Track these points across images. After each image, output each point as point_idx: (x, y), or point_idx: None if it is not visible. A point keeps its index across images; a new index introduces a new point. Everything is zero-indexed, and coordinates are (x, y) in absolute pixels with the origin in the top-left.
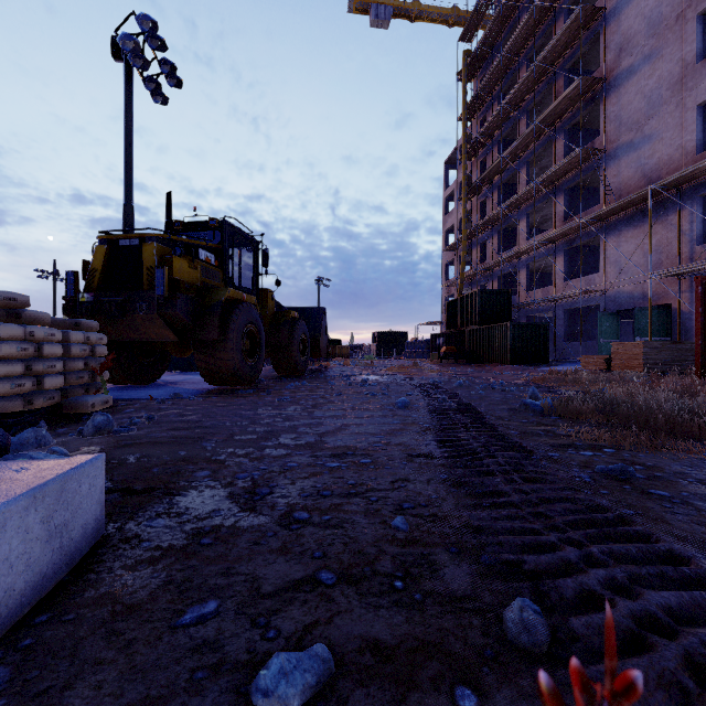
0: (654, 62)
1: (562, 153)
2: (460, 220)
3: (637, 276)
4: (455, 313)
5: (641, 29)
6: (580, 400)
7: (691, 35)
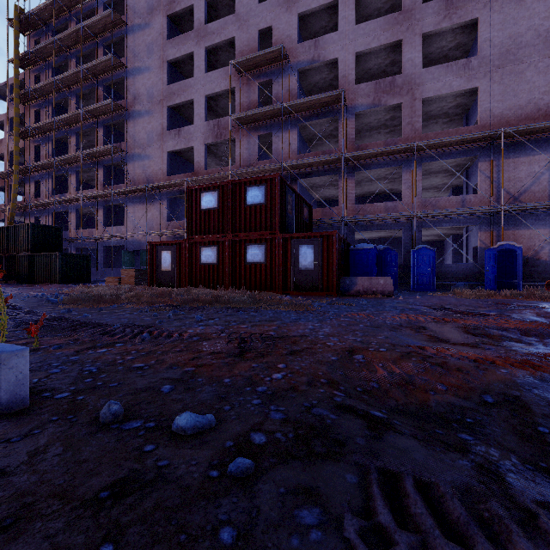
0: (151, 117)
1: (102, 140)
2: (12, 152)
3: (141, 232)
4: (5, 239)
5: (145, 94)
6: (77, 296)
7: (165, 115)
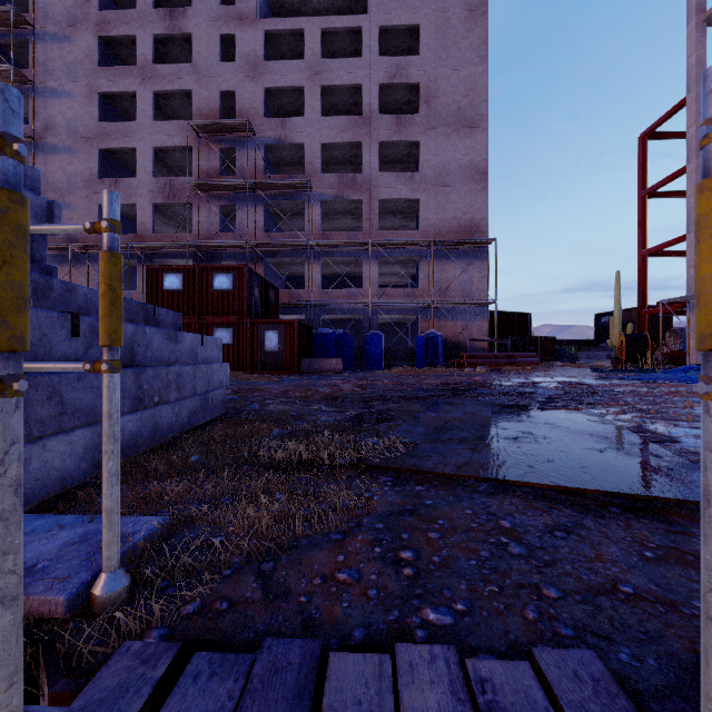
0: (73, 156)
1: None
2: None
3: None
4: None
5: (64, 125)
6: None
7: (95, 158)
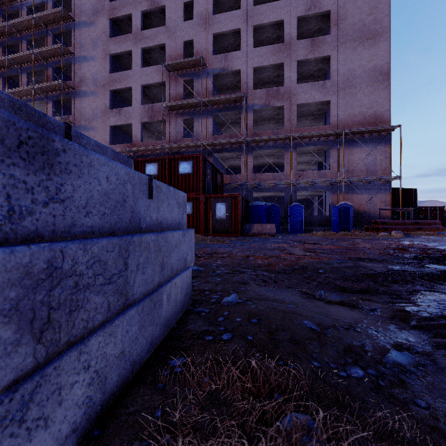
0: (95, 97)
1: (51, 112)
2: None
3: None
4: None
5: (90, 78)
6: None
7: (108, 96)
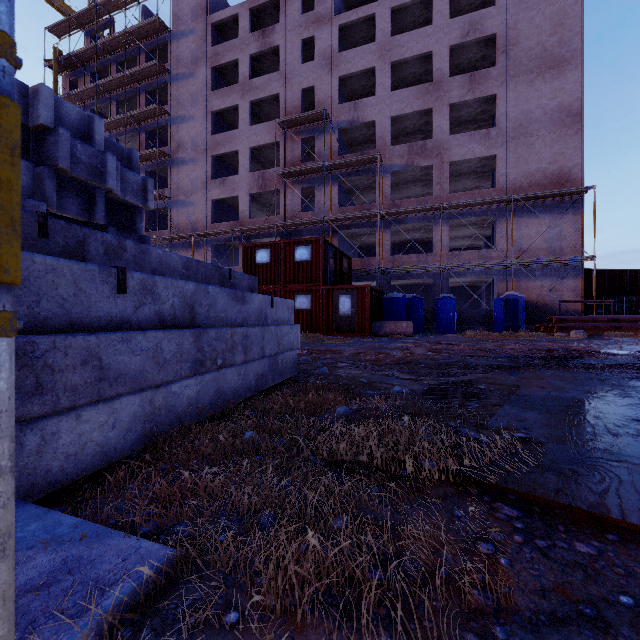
0: (195, 165)
1: None
2: None
3: None
4: None
5: (189, 142)
6: None
7: (210, 164)
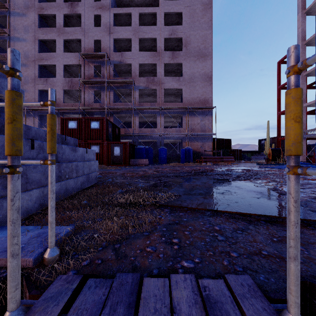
0: (27, 68)
1: None
2: None
3: None
4: None
5: (22, 54)
6: None
7: (37, 69)
